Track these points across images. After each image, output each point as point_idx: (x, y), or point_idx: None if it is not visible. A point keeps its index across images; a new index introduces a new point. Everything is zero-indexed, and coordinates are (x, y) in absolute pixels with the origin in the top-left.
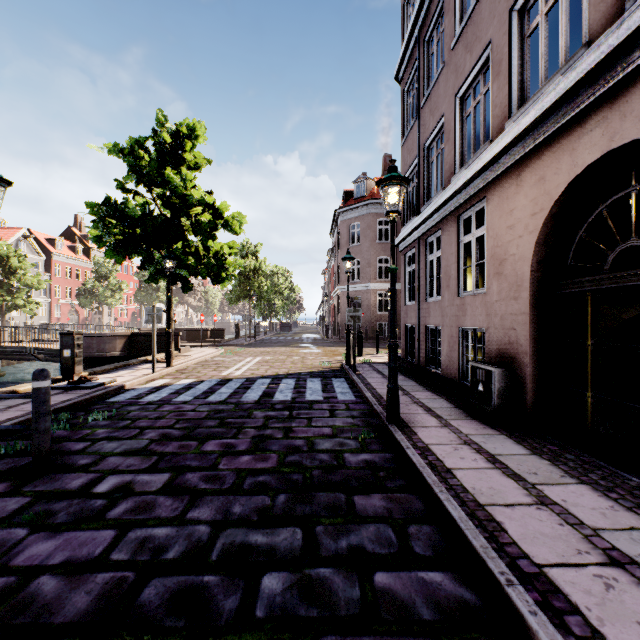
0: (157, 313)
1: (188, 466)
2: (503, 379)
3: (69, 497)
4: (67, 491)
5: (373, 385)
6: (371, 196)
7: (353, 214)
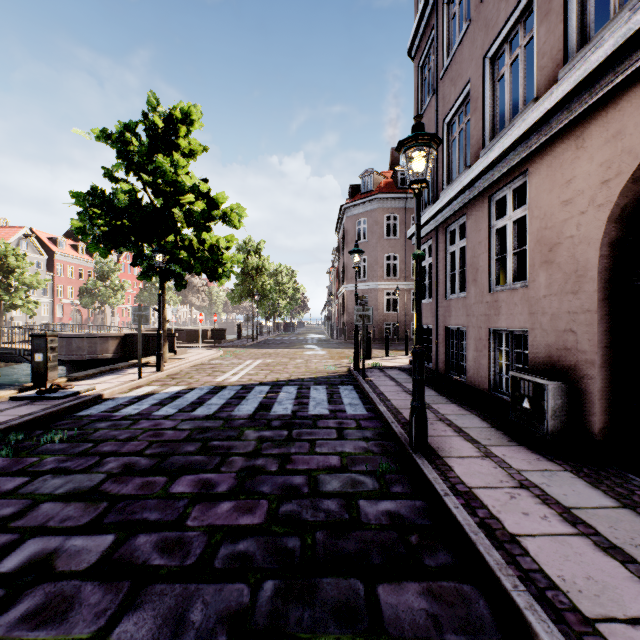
0: (144, 312)
1: (144, 521)
2: (559, 395)
3: None
4: None
5: (387, 395)
6: (378, 190)
7: (359, 209)
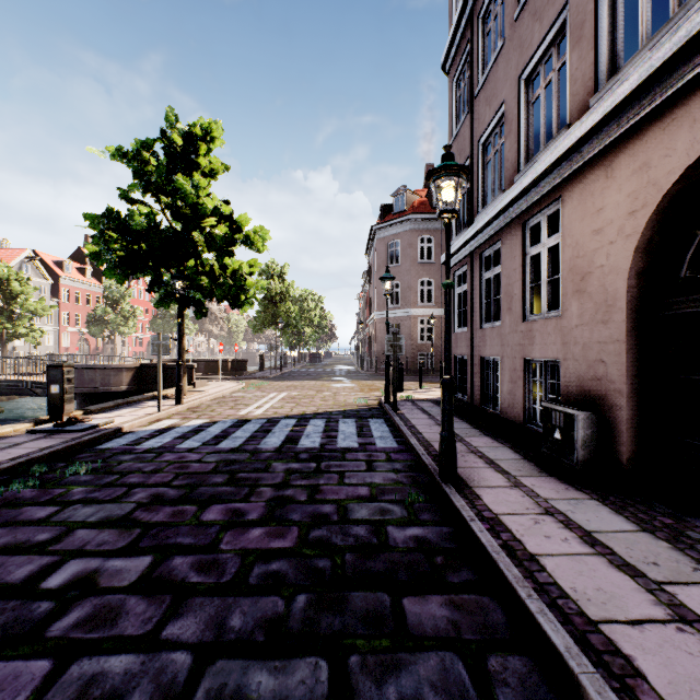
0: (163, 342)
1: (178, 545)
2: (589, 425)
3: (5, 597)
4: (5, 586)
5: (418, 428)
6: (412, 210)
7: (391, 231)
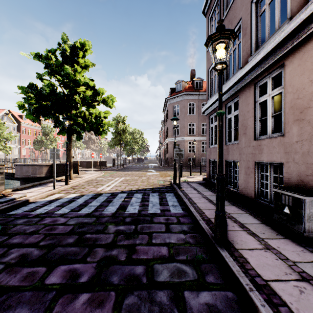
0: (56, 152)
1: None
2: (312, 206)
3: None
4: None
5: (193, 200)
6: (185, 90)
7: (175, 100)
